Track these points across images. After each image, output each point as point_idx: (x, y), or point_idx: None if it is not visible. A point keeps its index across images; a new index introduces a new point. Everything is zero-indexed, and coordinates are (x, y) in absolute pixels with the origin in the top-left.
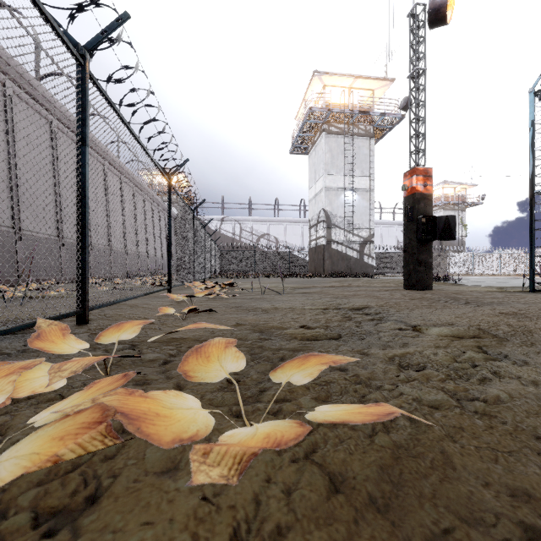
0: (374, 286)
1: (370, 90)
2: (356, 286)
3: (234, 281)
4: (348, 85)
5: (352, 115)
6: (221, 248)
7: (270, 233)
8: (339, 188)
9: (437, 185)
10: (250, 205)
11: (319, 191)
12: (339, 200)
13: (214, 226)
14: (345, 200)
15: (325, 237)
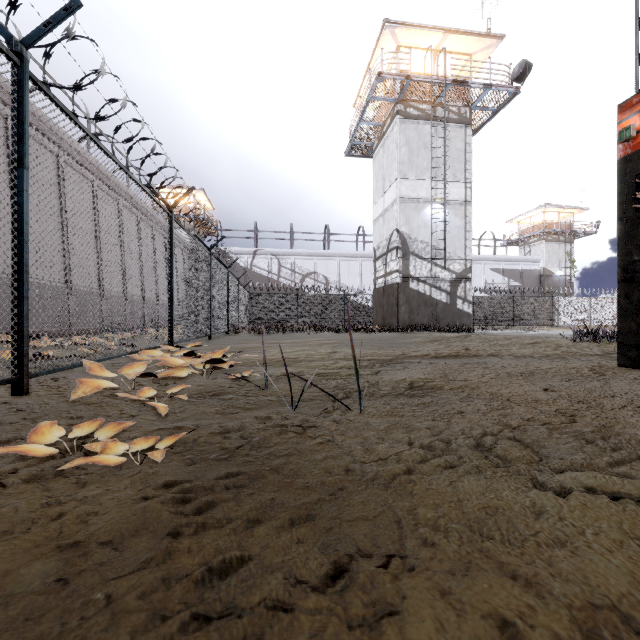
0: (530, 356)
1: (466, 54)
2: (492, 356)
3: (260, 338)
4: (434, 46)
5: (444, 84)
6: (252, 291)
7: (319, 271)
8: (420, 199)
9: (537, 209)
10: (292, 234)
11: (389, 204)
12: (420, 217)
13: (243, 261)
14: (433, 214)
15: (400, 272)
